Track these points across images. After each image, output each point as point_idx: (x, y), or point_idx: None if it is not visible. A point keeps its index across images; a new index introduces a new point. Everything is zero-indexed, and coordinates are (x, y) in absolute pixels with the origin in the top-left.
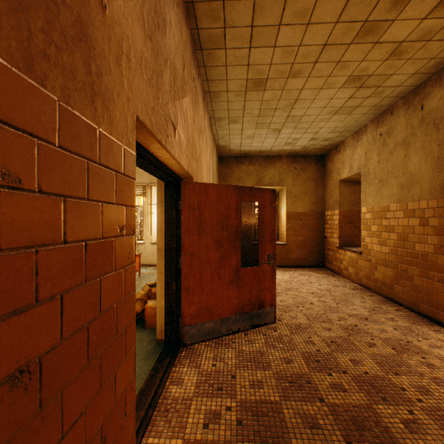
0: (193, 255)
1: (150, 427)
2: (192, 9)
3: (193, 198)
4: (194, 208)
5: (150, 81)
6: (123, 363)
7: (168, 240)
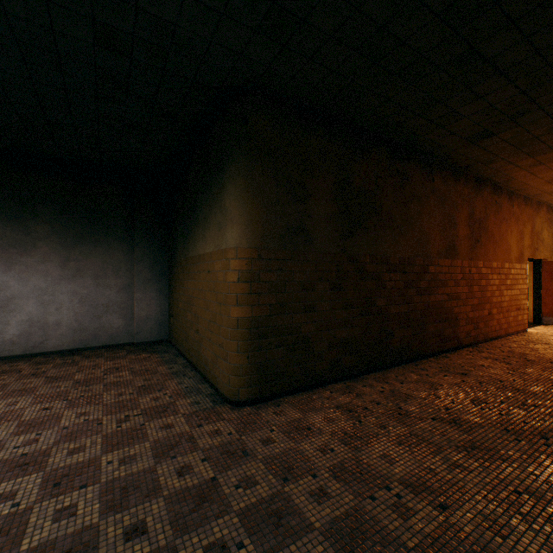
0: (547, 290)
1: (528, 329)
2: (545, 202)
3: (547, 267)
4: (547, 271)
5: (529, 247)
6: (525, 299)
7: (534, 283)
